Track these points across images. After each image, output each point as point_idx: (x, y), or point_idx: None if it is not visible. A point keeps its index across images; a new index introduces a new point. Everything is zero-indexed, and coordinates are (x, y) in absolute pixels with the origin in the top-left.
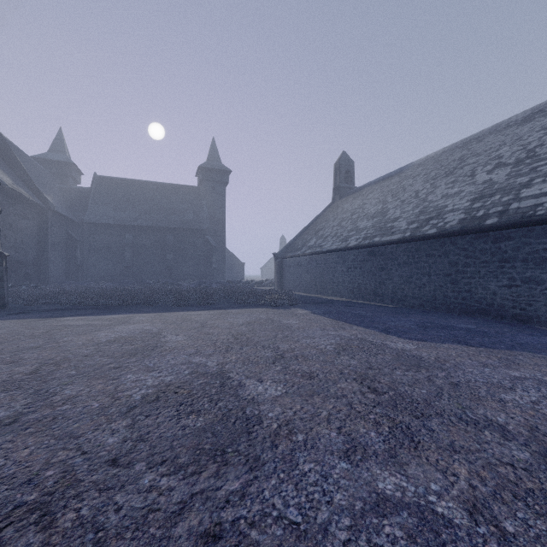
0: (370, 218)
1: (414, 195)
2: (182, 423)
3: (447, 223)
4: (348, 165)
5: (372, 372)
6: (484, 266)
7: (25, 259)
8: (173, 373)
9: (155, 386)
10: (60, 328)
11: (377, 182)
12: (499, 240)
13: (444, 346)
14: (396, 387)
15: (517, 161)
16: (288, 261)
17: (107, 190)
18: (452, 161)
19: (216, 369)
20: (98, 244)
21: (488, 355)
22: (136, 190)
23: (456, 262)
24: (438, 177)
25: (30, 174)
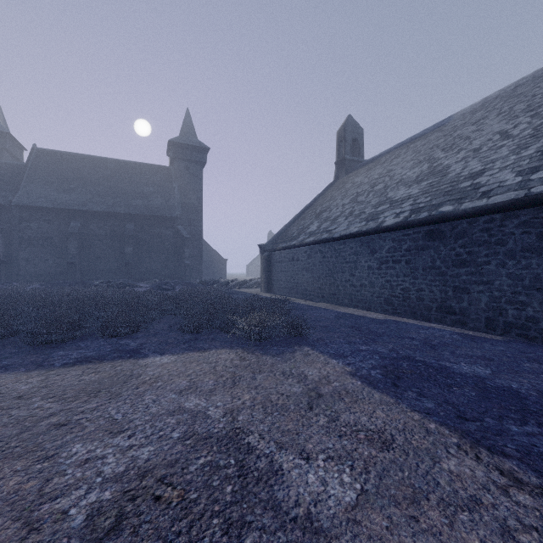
0: (412, 183)
1: (500, 136)
2: None
3: None
4: (355, 132)
5: None
6: None
7: None
8: None
9: None
10: None
11: (401, 146)
12: None
13: None
14: None
15: None
16: (279, 254)
17: (49, 166)
18: None
19: None
20: (33, 233)
21: None
22: (88, 167)
23: None
24: (540, 105)
25: None
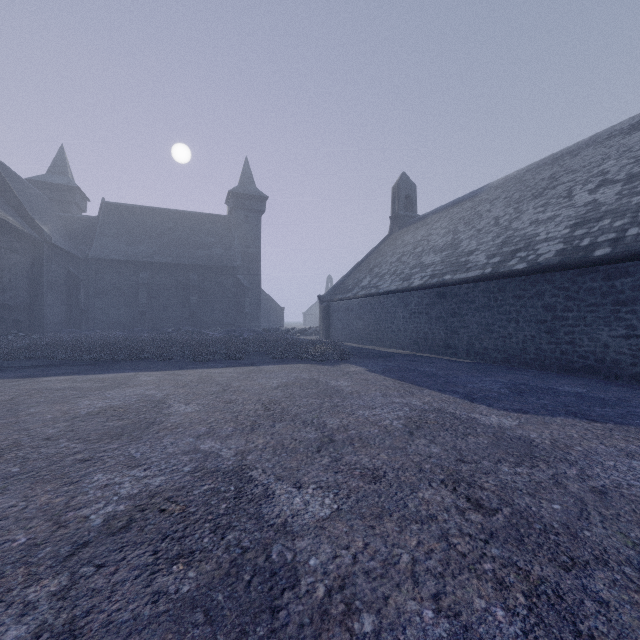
0: (438, 251)
1: (494, 222)
2: (156, 585)
3: (540, 255)
4: (408, 189)
5: (466, 467)
6: (591, 310)
7: (13, 302)
8: (165, 471)
9: (131, 498)
10: (32, 393)
11: (444, 209)
12: (613, 276)
13: (556, 421)
14: (510, 498)
15: (629, 176)
16: (336, 304)
17: (117, 219)
18: (540, 180)
19: (233, 463)
20: (107, 284)
21: (625, 437)
22: (153, 219)
23: (554, 306)
24: (523, 200)
25: (21, 199)
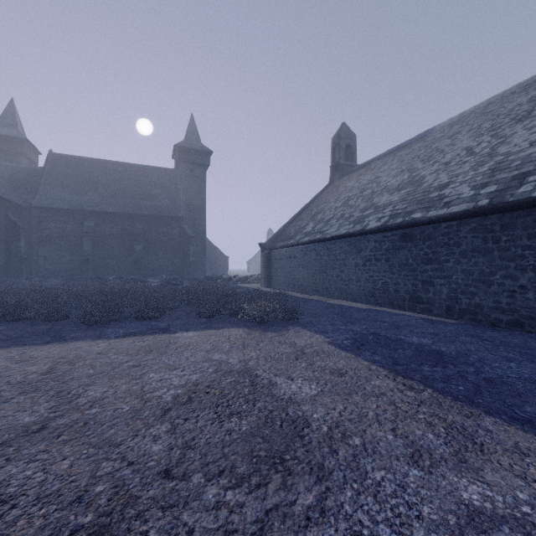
0: (394, 191)
1: (466, 152)
2: None
3: None
4: (349, 138)
5: None
6: None
7: None
8: None
9: None
10: None
11: (389, 153)
12: None
13: None
14: None
15: None
16: (278, 252)
17: (64, 170)
18: (516, 106)
19: None
20: (51, 232)
21: None
22: (100, 171)
23: None
24: (500, 126)
25: None
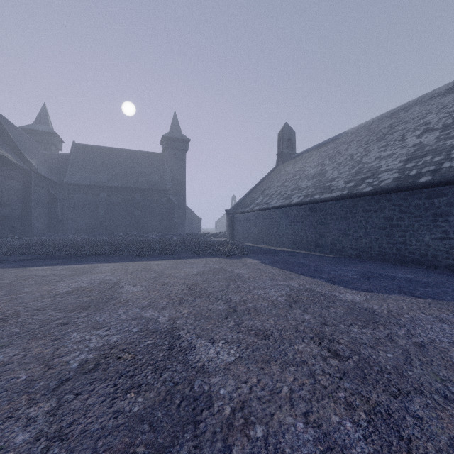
0: (310, 178)
1: (350, 158)
2: (116, 406)
3: (382, 181)
4: (289, 134)
5: (328, 329)
6: (417, 220)
7: (10, 214)
8: (120, 331)
9: (97, 349)
10: (25, 278)
11: (315, 148)
12: (433, 196)
13: (391, 297)
14: (358, 350)
15: (444, 126)
16: (238, 216)
17: (84, 155)
18: (382, 128)
19: (167, 326)
20: (76, 201)
21: (439, 308)
22: (109, 156)
23: (391, 217)
24: (370, 142)
25: (16, 141)
